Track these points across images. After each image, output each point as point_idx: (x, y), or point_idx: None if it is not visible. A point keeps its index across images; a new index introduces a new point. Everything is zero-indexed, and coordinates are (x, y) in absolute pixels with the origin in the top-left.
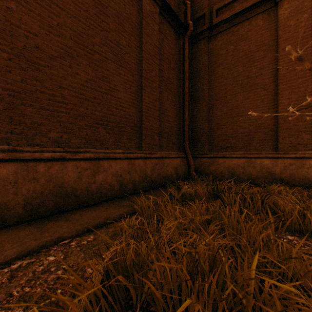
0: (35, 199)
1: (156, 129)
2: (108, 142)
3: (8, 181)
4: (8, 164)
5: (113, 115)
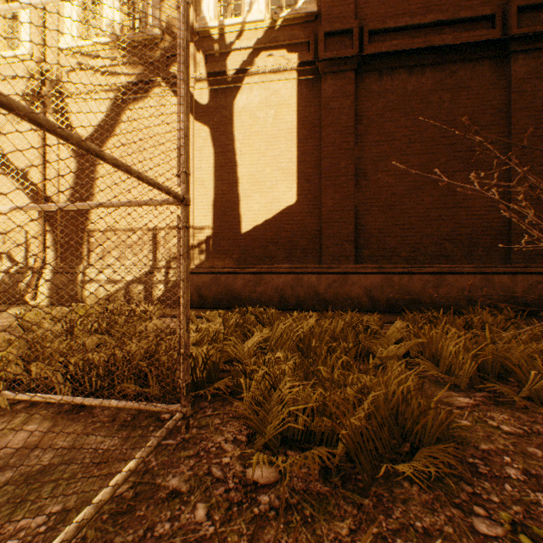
0: (391, 299)
1: (542, 232)
2: (456, 257)
3: (378, 285)
4: (378, 275)
5: (462, 228)
